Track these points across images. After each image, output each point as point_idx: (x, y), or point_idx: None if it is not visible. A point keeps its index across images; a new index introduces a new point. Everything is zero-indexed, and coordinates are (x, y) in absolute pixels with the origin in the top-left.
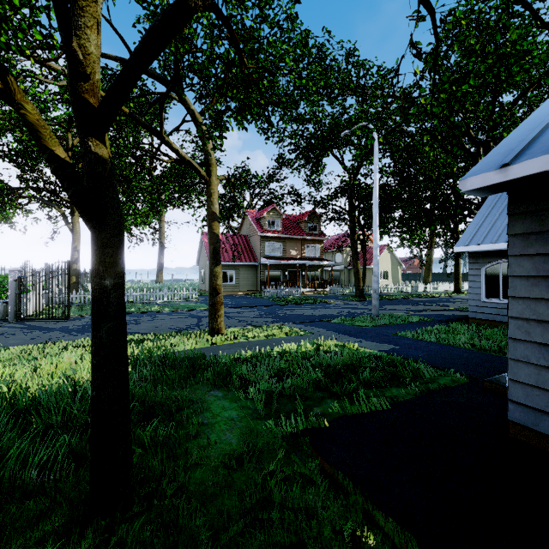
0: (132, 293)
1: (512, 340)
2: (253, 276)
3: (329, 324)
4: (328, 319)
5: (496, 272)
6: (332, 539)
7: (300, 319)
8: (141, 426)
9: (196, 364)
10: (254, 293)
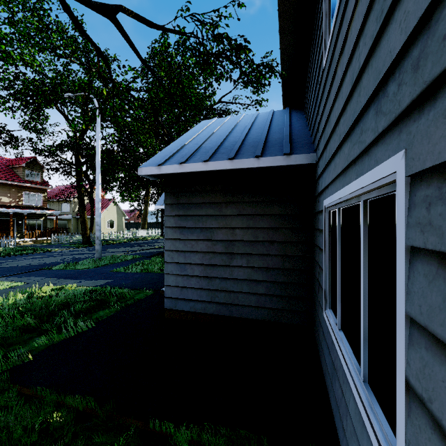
0: None
1: (166, 263)
2: None
3: (50, 272)
4: (50, 267)
5: None
6: (23, 437)
7: (13, 271)
8: None
9: None
10: None
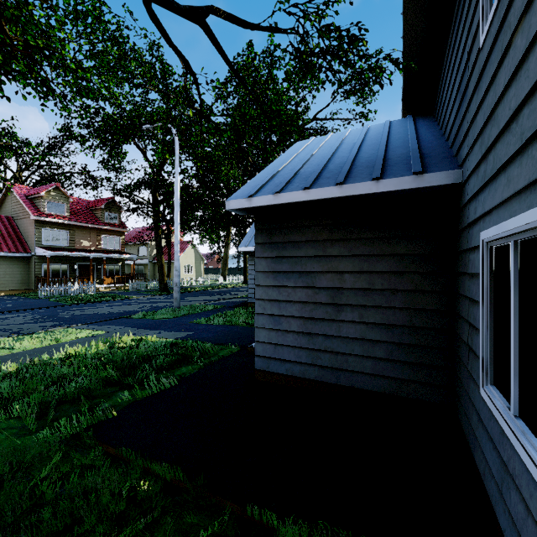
0: None
1: (257, 314)
2: (23, 271)
3: (129, 320)
4: (128, 315)
5: None
6: (110, 503)
7: (93, 319)
8: None
9: None
10: (24, 293)
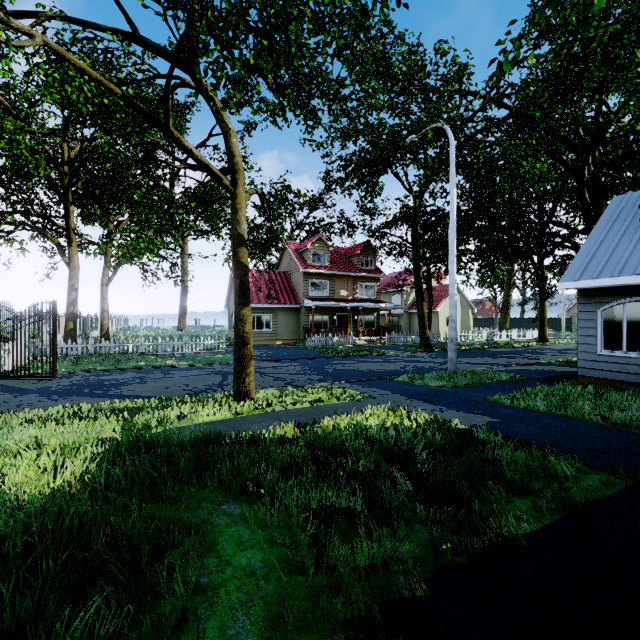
0: (143, 343)
1: None
2: (294, 322)
3: (394, 384)
4: (391, 377)
5: (617, 315)
6: None
7: (355, 376)
8: (80, 597)
9: (205, 453)
10: (295, 343)
